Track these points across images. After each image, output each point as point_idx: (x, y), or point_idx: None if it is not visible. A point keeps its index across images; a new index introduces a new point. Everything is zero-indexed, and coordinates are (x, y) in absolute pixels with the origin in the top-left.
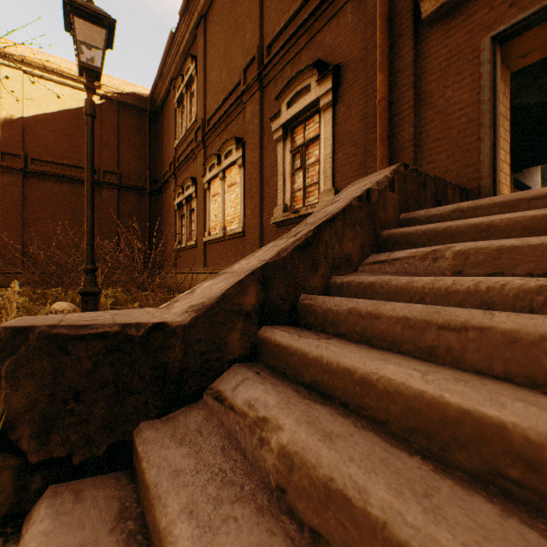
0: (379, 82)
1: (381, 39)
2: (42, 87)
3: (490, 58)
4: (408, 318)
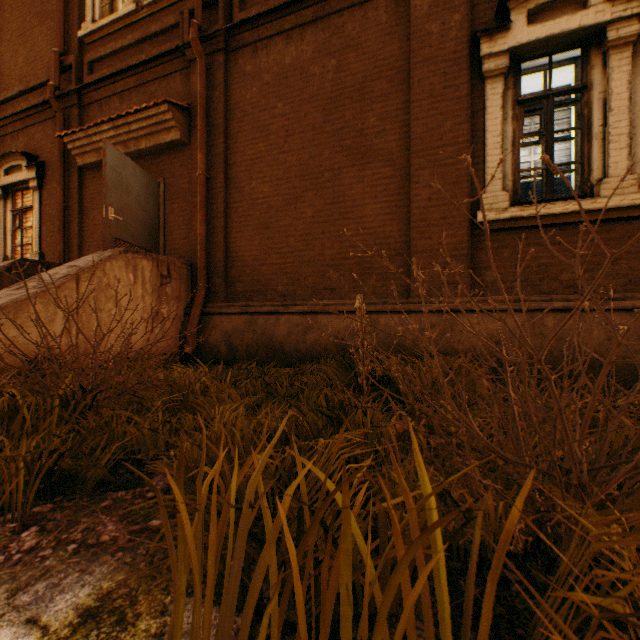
0: (58, 192)
1: (59, 165)
2: None
3: None
4: None
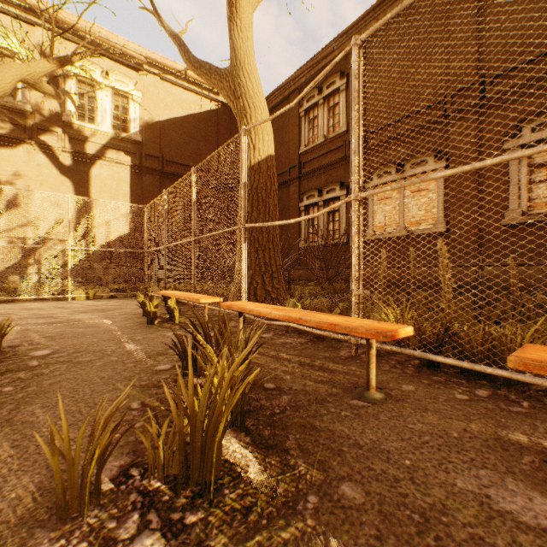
0: None
1: None
2: (173, 92)
3: None
4: None
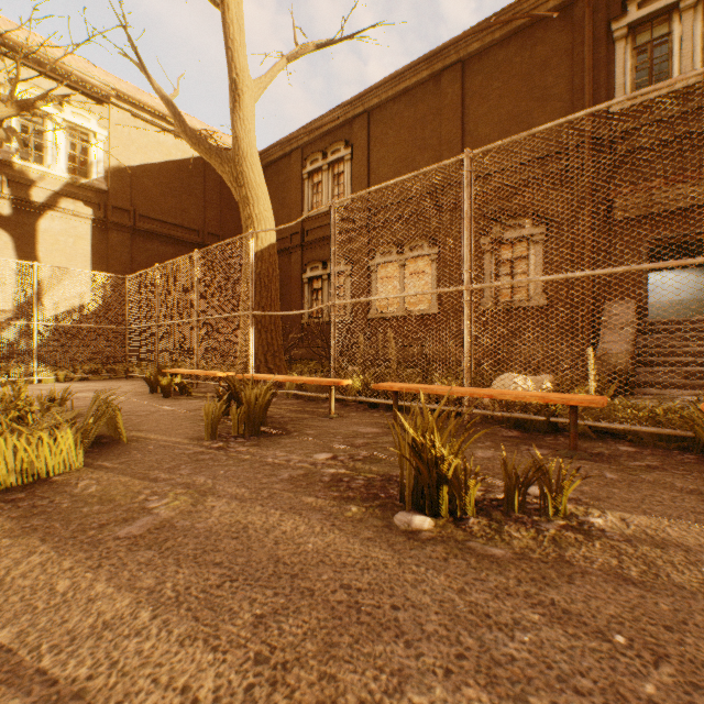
0: (587, 243)
1: (589, 221)
2: (148, 133)
3: (646, 249)
4: (685, 351)
